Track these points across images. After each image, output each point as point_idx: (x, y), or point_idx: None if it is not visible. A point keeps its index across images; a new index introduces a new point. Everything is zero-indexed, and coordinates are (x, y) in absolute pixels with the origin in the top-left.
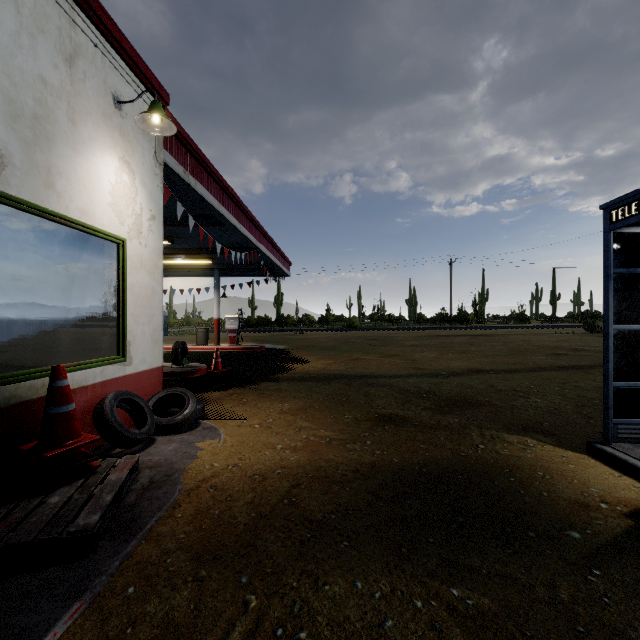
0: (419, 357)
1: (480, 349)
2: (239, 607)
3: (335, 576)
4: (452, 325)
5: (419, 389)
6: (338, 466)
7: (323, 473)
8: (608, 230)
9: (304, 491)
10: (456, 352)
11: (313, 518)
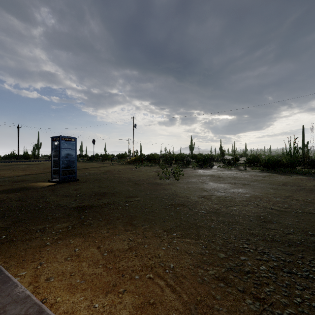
0: (1, 173)
1: (32, 168)
2: None
3: None
4: (19, 160)
5: (5, 180)
6: None
7: None
8: (52, 141)
9: None
10: (21, 170)
11: None
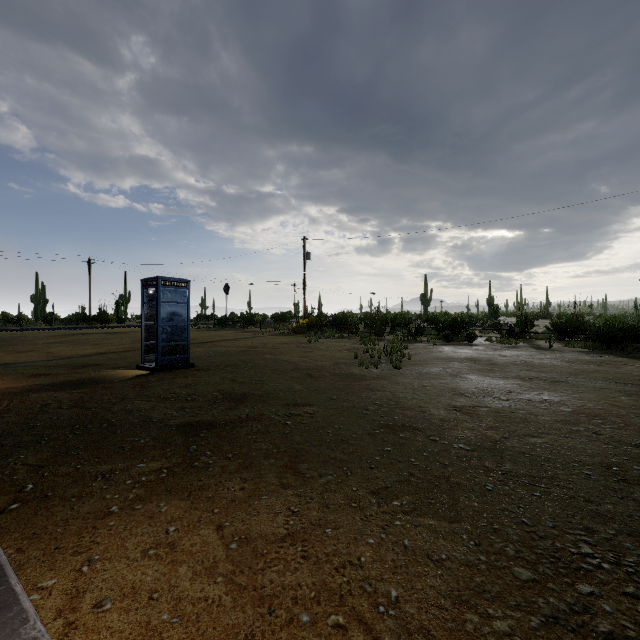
0: (55, 350)
1: (111, 342)
2: (1, 403)
3: (35, 394)
4: (91, 325)
5: (58, 364)
6: (18, 386)
7: (11, 387)
8: (142, 289)
9: (6, 390)
10: (90, 345)
11: (17, 392)
